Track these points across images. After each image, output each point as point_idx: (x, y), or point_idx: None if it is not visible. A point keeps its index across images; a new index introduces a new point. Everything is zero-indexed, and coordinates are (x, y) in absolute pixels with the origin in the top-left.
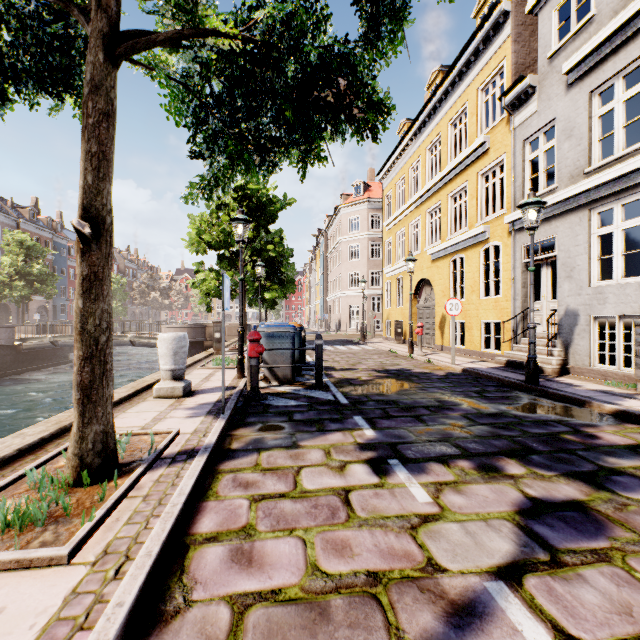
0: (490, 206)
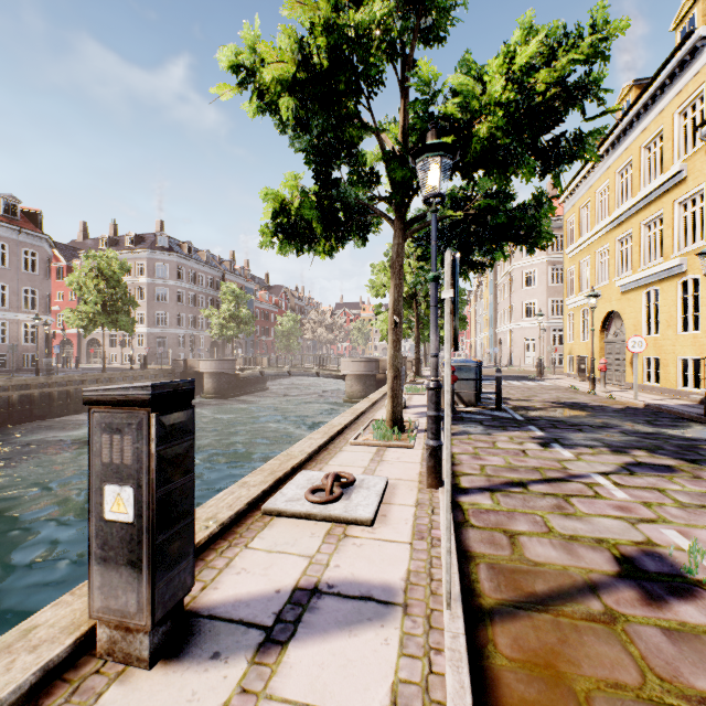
0: (688, 236)
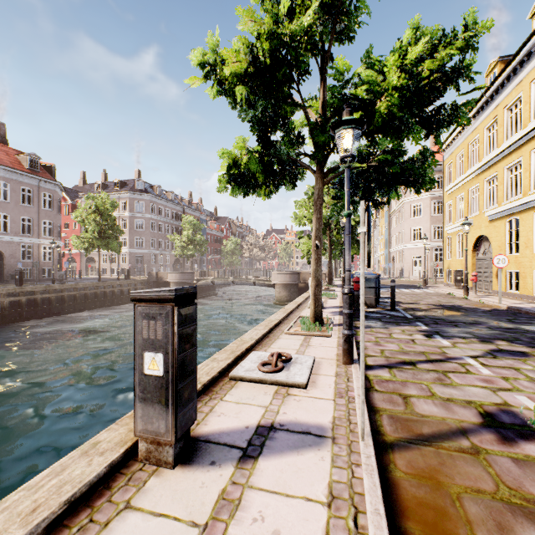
0: None
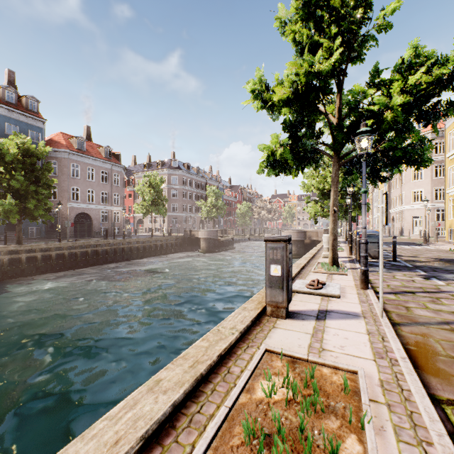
0: None
